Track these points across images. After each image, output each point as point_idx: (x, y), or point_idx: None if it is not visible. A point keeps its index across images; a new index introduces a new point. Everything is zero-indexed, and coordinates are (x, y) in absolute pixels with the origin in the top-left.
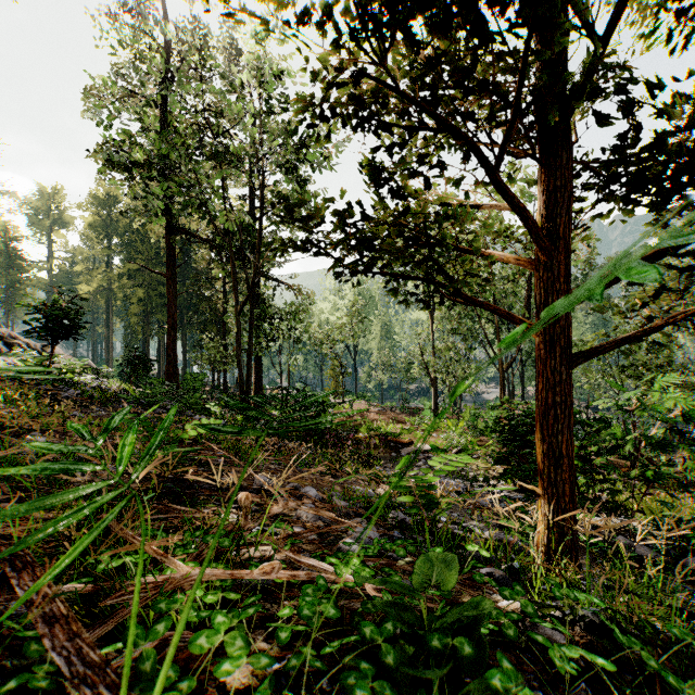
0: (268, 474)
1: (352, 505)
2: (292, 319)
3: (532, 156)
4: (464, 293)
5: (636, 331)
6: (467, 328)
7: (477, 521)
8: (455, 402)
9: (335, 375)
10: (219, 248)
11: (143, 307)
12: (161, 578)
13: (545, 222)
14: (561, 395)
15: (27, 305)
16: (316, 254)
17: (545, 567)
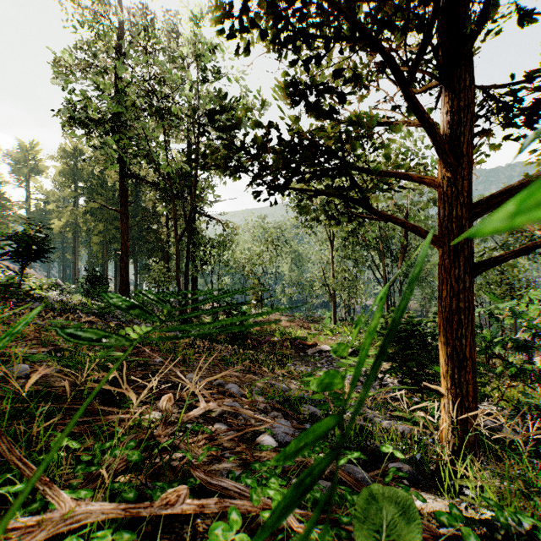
0: (198, 372)
1: (269, 400)
2: (221, 247)
3: (437, 79)
4: (373, 208)
5: (533, 242)
6: (359, 254)
7: (372, 410)
8: (349, 312)
9: (255, 291)
10: (163, 189)
11: (103, 238)
12: (34, 519)
13: (449, 140)
14: (465, 302)
15: (2, 233)
16: (236, 172)
17: (449, 462)
